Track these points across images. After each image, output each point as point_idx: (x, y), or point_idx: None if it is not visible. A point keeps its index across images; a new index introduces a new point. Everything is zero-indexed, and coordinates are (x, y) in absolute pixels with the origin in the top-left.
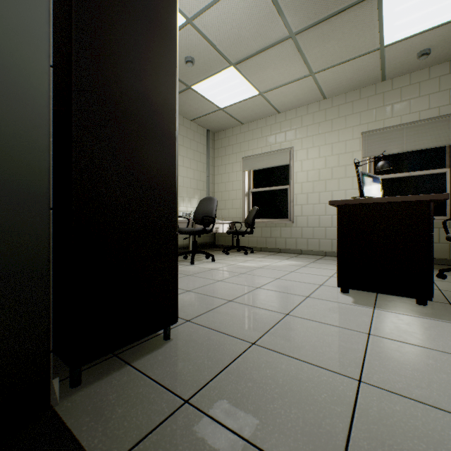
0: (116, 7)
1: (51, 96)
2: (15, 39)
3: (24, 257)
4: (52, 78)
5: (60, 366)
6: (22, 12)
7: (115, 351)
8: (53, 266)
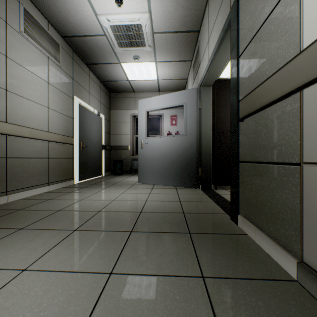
0: (223, 109)
1: (211, 135)
2: (207, 128)
3: (208, 163)
4: (211, 132)
5: (213, 188)
6: (207, 123)
7: (224, 188)
8: (212, 166)
